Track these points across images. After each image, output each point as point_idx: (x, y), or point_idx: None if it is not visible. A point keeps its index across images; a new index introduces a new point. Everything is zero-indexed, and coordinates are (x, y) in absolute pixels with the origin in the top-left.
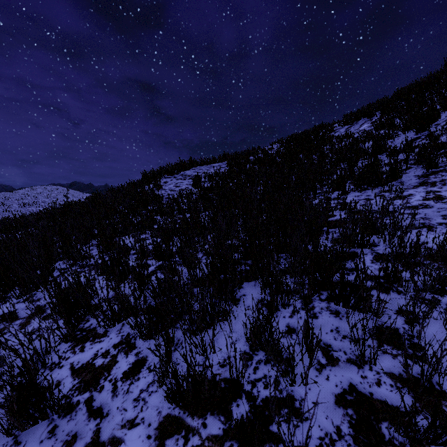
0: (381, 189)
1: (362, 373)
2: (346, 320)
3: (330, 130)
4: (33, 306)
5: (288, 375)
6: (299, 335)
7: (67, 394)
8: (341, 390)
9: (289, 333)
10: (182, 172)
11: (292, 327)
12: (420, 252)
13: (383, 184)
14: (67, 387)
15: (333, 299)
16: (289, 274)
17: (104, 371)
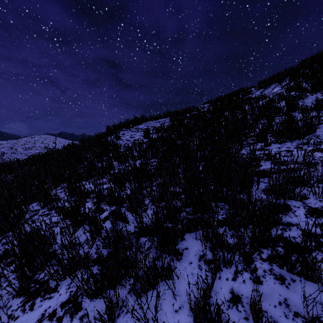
0: (299, 142)
1: None
2: (293, 289)
3: (248, 93)
4: None
5: None
6: (246, 306)
7: None
8: None
9: (234, 302)
10: (136, 126)
11: (236, 294)
12: None
13: (300, 138)
14: None
15: (276, 262)
16: (227, 226)
17: None
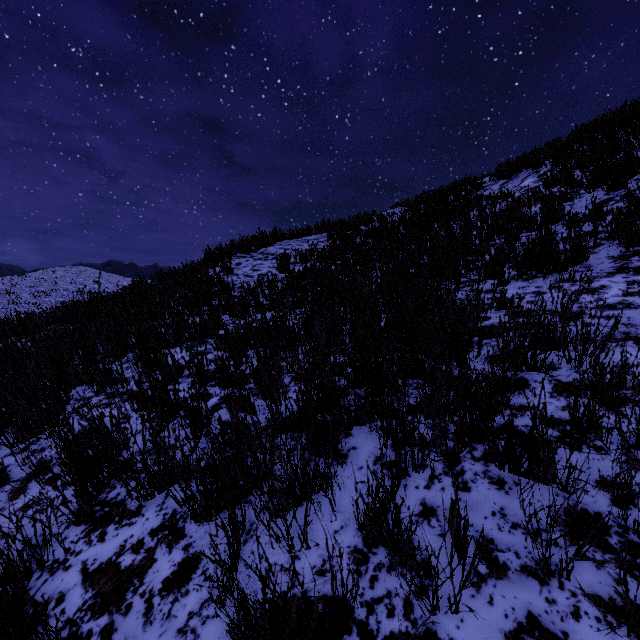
0: (558, 277)
1: (548, 593)
2: (515, 495)
3: (478, 187)
4: (32, 463)
5: (428, 598)
6: (442, 520)
7: (73, 618)
8: (514, 625)
9: (426, 516)
10: (263, 248)
11: (430, 506)
12: (626, 381)
13: (561, 270)
14: (74, 604)
15: (494, 460)
16: (423, 414)
17: (133, 578)
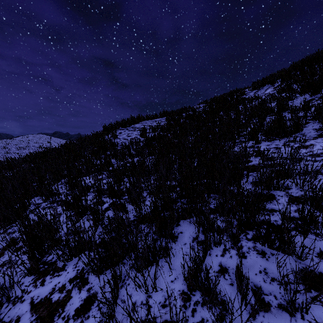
0: (287, 140)
1: (295, 322)
2: (272, 261)
3: (242, 93)
4: (7, 240)
5: None
6: (231, 275)
7: None
8: None
9: (222, 273)
10: (133, 125)
11: (224, 267)
12: None
13: (288, 136)
14: None
15: (259, 240)
16: (218, 213)
17: (59, 308)
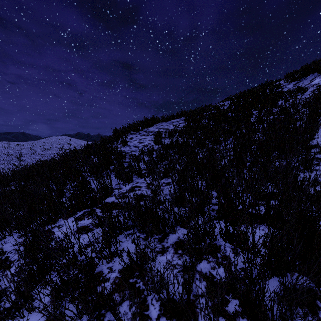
0: None
1: None
2: None
3: (277, 86)
4: None
5: None
6: None
7: None
8: None
9: None
10: (146, 128)
11: None
12: None
13: None
14: None
15: None
16: None
17: None
